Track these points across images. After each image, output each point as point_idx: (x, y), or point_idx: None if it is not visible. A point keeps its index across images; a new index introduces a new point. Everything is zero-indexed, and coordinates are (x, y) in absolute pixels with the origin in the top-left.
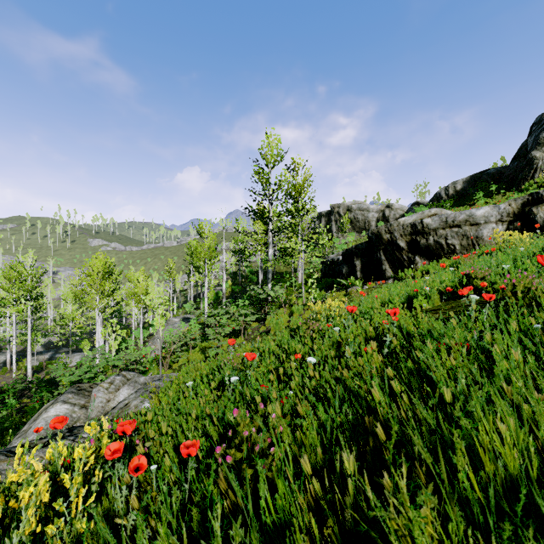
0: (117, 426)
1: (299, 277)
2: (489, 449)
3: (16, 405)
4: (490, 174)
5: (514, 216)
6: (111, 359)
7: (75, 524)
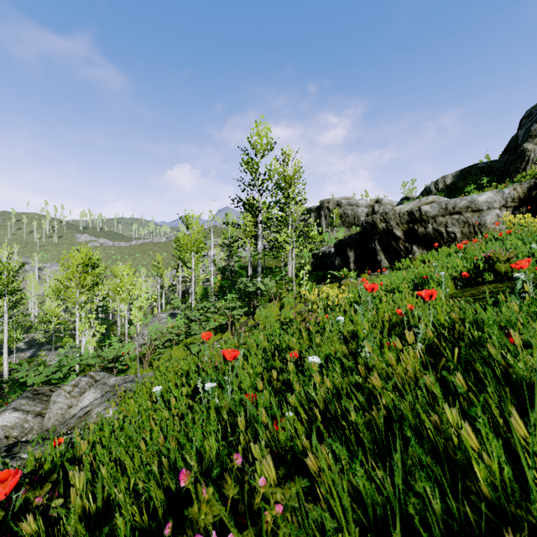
0: None
1: (289, 271)
2: None
3: None
4: (479, 168)
5: (520, 201)
6: (85, 357)
7: None
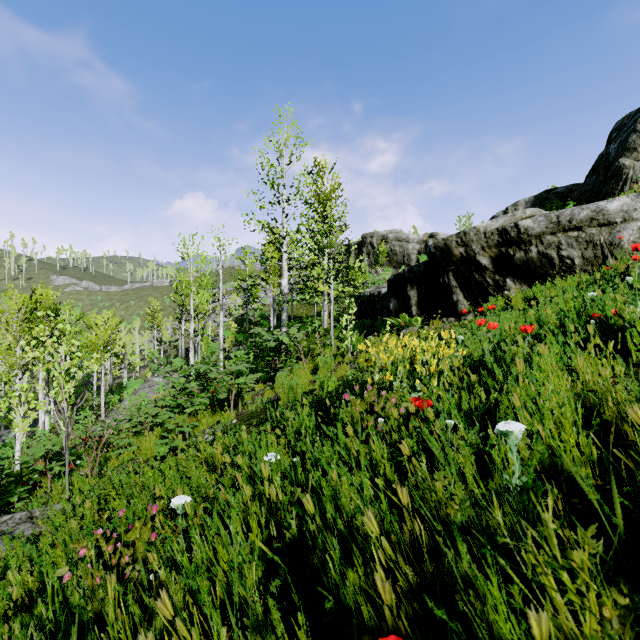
0: None
1: (325, 320)
2: None
3: None
4: (558, 194)
5: None
6: None
7: None
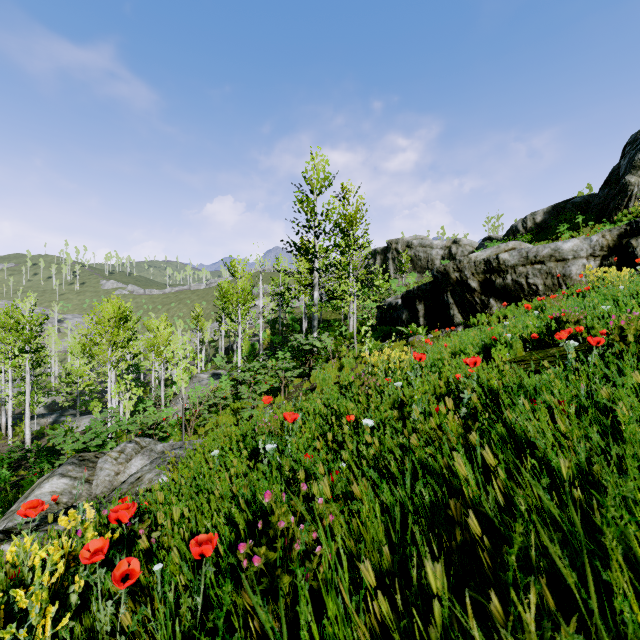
0: (111, 511)
1: (350, 325)
2: None
3: (11, 479)
4: (575, 204)
5: (609, 250)
6: (124, 422)
7: None
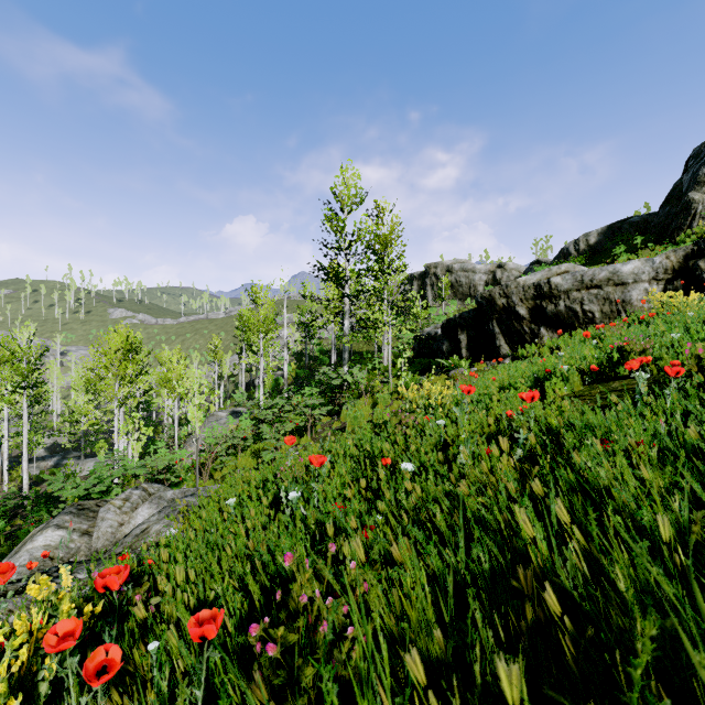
0: (97, 576)
1: (385, 357)
2: None
3: (6, 529)
4: (632, 224)
5: (674, 272)
6: (131, 466)
7: None
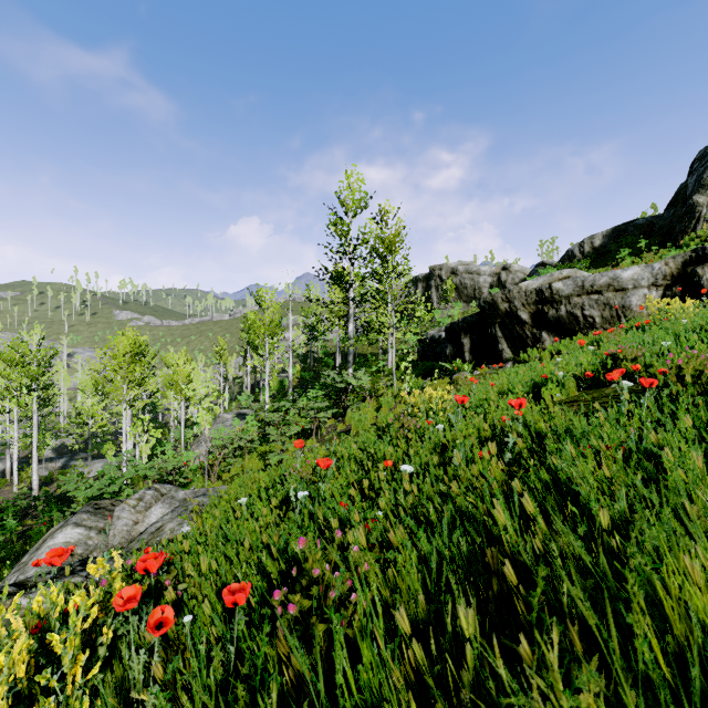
0: (138, 560)
1: (389, 360)
2: (679, 602)
3: (17, 528)
4: (637, 226)
5: (673, 279)
6: (141, 467)
7: (72, 702)
